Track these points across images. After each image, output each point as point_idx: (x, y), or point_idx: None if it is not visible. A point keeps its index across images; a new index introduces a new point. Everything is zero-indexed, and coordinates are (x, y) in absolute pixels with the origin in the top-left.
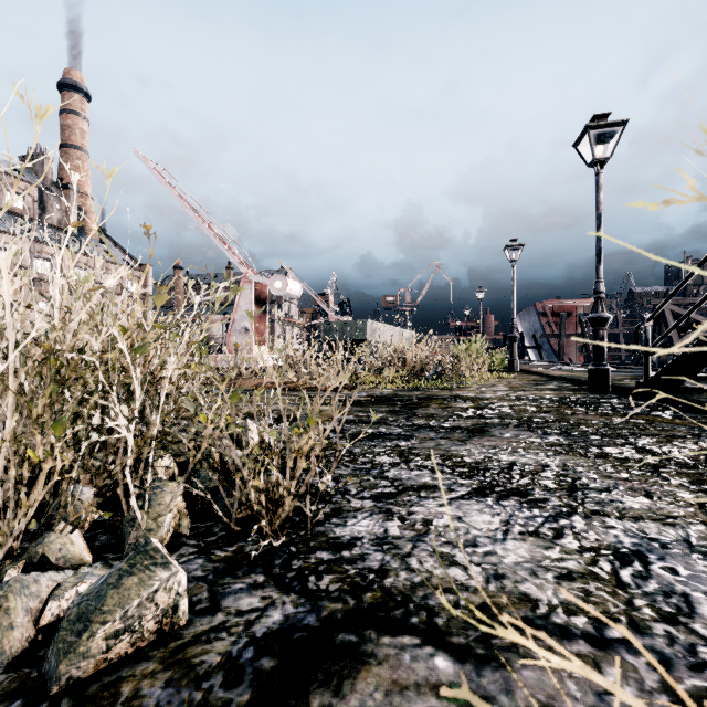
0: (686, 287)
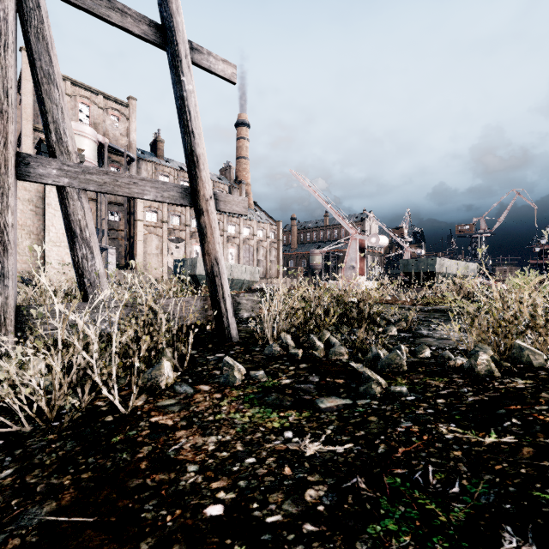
0: None
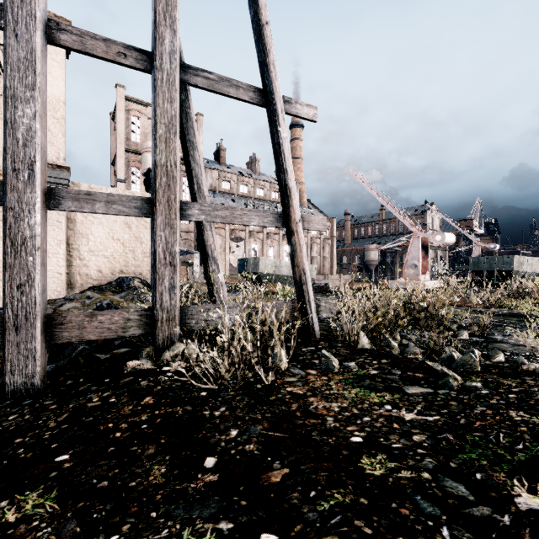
0: None
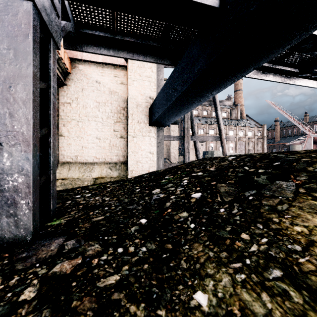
0: None
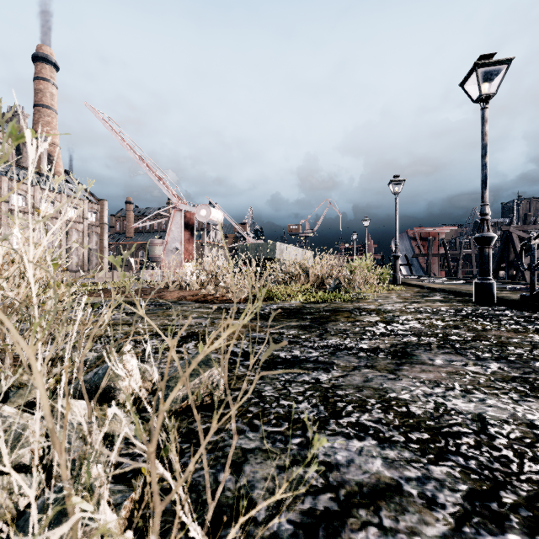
0: (526, 217)
